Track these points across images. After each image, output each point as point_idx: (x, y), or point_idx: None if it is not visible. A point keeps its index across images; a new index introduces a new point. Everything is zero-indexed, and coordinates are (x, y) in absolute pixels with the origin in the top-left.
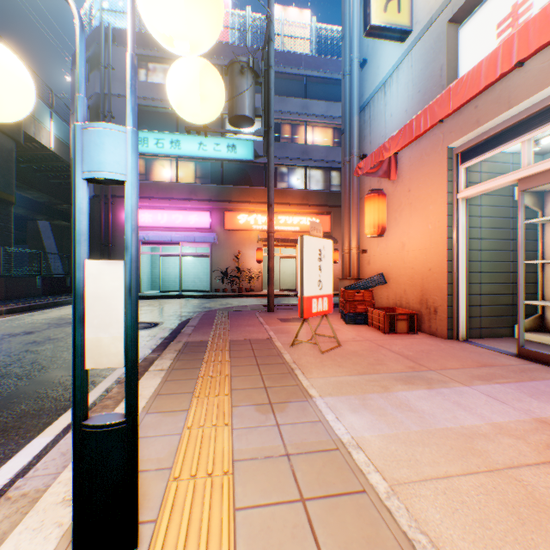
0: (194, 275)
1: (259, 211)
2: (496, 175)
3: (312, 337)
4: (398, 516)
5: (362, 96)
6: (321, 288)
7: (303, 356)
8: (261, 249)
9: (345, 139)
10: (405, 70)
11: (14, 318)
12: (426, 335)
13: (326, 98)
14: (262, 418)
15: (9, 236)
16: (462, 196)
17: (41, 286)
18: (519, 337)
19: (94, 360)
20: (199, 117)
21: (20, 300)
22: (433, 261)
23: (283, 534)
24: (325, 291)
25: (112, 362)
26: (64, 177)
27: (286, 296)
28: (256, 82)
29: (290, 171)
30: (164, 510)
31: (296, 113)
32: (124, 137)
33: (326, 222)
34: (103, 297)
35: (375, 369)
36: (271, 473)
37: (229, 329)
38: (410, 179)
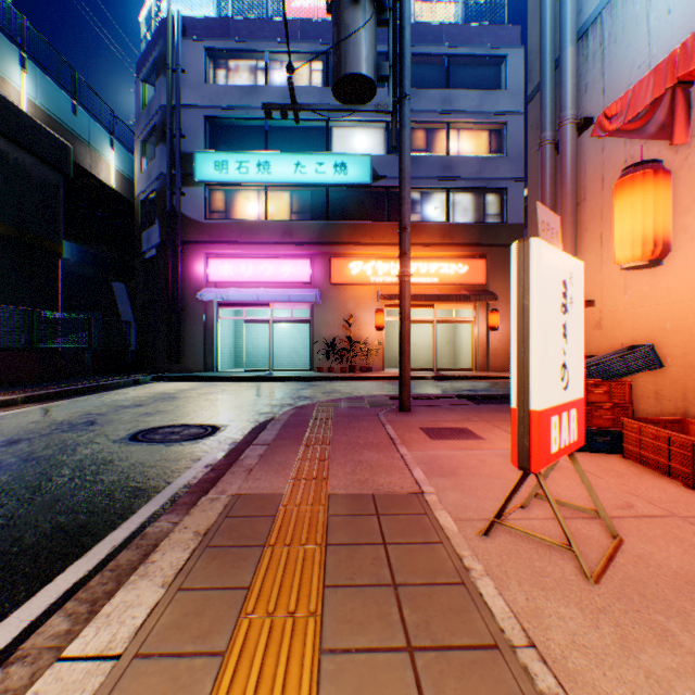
0: (290, 348)
1: (380, 257)
2: None
3: (526, 501)
4: None
5: (579, 12)
6: (566, 384)
7: (542, 596)
8: (382, 311)
9: (542, 100)
10: None
11: (26, 411)
12: None
13: (479, 86)
14: None
15: (53, 298)
16: None
17: (91, 363)
18: None
19: None
20: None
21: (59, 381)
22: None
23: None
24: (572, 392)
25: None
26: (132, 225)
27: (419, 380)
28: (379, 23)
29: (425, 197)
30: None
31: (434, 110)
32: None
33: (479, 269)
34: None
35: None
36: None
37: (331, 457)
38: None
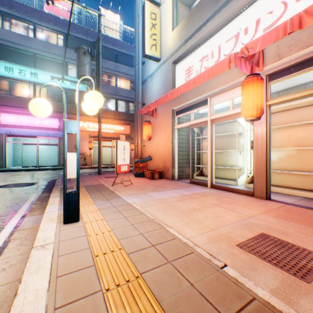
0: (46, 156)
1: (91, 121)
2: (188, 120)
3: (121, 182)
4: (141, 210)
5: (143, 77)
6: (125, 161)
7: (118, 188)
8: (92, 142)
9: (136, 94)
10: (159, 74)
11: None
12: (165, 179)
13: (128, 64)
14: (105, 202)
15: None
16: (176, 127)
17: None
18: (190, 176)
19: (69, 176)
20: (92, 114)
21: None
22: (168, 151)
23: (115, 215)
24: (126, 163)
25: (74, 176)
26: None
27: (106, 168)
28: (92, 59)
29: (109, 100)
30: (83, 217)
31: (112, 69)
32: (77, 123)
33: (128, 129)
34: (71, 161)
35: (144, 189)
36: (110, 209)
37: (81, 182)
38: (160, 118)
